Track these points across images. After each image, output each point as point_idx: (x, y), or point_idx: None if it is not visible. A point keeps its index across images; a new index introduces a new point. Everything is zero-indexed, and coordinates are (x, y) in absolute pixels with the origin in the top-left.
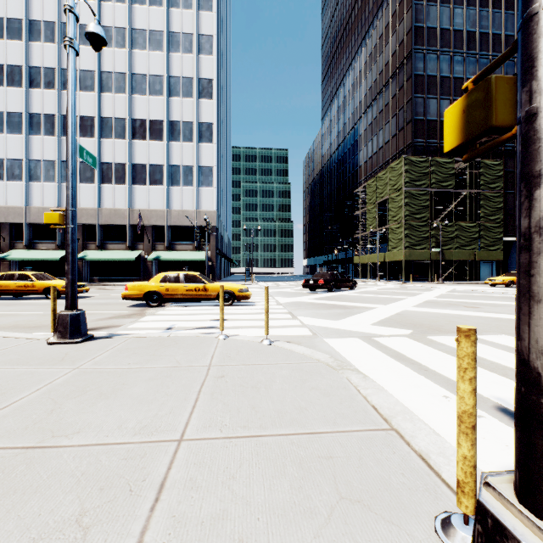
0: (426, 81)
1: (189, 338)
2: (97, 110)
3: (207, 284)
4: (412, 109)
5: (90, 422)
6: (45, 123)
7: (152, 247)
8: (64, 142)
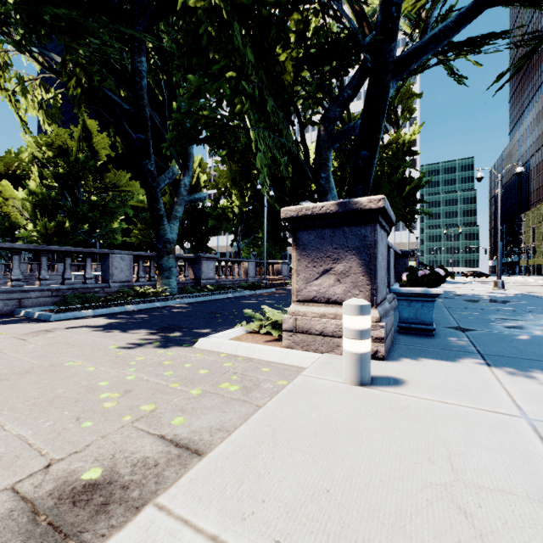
0: None
1: None
2: None
3: None
4: None
5: None
6: None
7: None
8: None
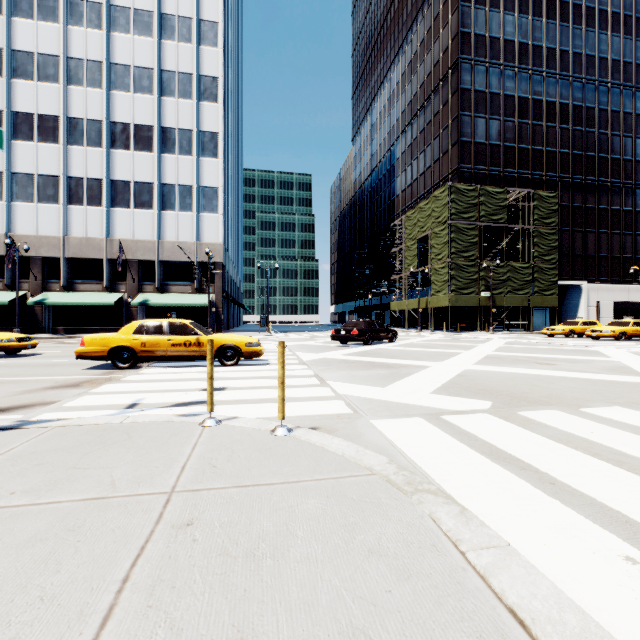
0: (474, 96)
1: (155, 427)
2: (63, 108)
3: (202, 336)
4: (458, 129)
5: None
6: None
7: (138, 288)
8: (15, 147)
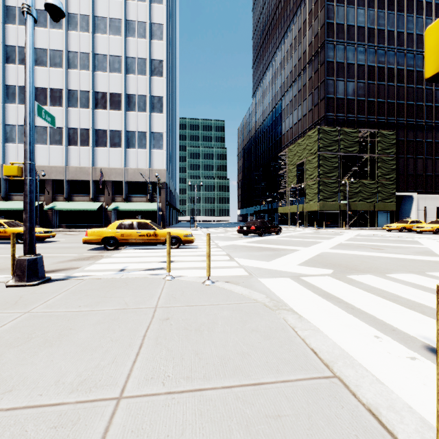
0: (336, 66)
1: (139, 280)
2: (65, 84)
3: (157, 230)
4: (325, 89)
5: (26, 376)
6: (19, 93)
7: (112, 199)
8: None
